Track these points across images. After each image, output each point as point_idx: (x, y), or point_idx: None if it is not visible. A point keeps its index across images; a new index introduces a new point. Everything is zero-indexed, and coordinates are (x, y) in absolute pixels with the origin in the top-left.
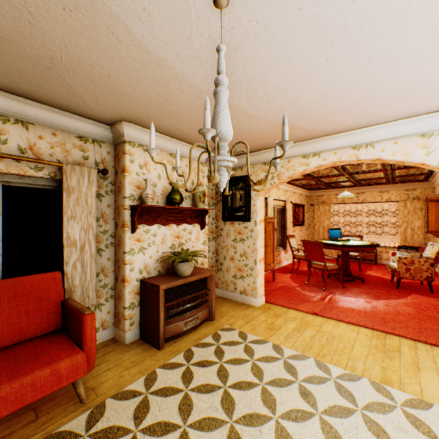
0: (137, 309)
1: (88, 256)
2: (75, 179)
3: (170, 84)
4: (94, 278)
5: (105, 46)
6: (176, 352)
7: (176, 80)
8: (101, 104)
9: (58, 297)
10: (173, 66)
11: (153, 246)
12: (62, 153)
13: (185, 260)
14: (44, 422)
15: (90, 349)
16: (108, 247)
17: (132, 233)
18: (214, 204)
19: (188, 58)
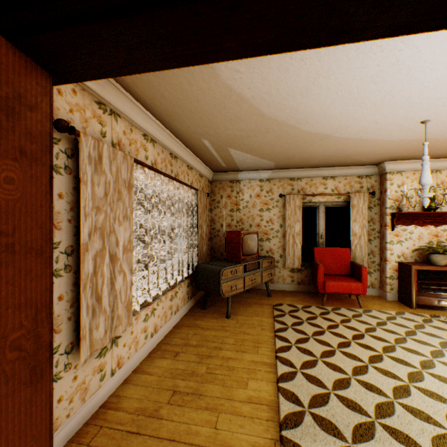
0: (395, 280)
1: (362, 242)
2: (355, 200)
3: (410, 143)
4: (365, 255)
5: (370, 146)
6: (424, 313)
7: (414, 141)
8: (370, 159)
9: (347, 260)
10: (409, 139)
11: (408, 241)
12: (348, 188)
13: (438, 253)
14: (344, 306)
15: (363, 284)
16: (374, 239)
17: (390, 230)
18: None
19: (417, 135)
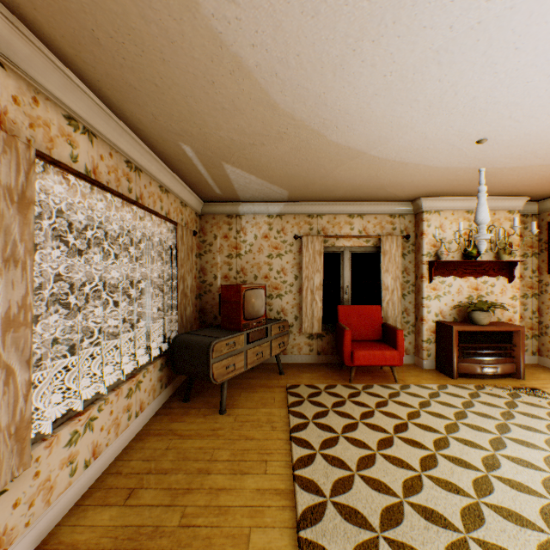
0: (432, 344)
1: (395, 298)
2: (387, 245)
3: (456, 173)
4: (399, 314)
5: (410, 174)
6: (467, 384)
7: (460, 171)
8: (405, 193)
9: (379, 321)
10: (456, 167)
11: (447, 295)
12: (379, 229)
13: (480, 310)
14: (377, 381)
15: (399, 352)
16: (409, 294)
17: (428, 283)
18: (533, 253)
19: (466, 161)
